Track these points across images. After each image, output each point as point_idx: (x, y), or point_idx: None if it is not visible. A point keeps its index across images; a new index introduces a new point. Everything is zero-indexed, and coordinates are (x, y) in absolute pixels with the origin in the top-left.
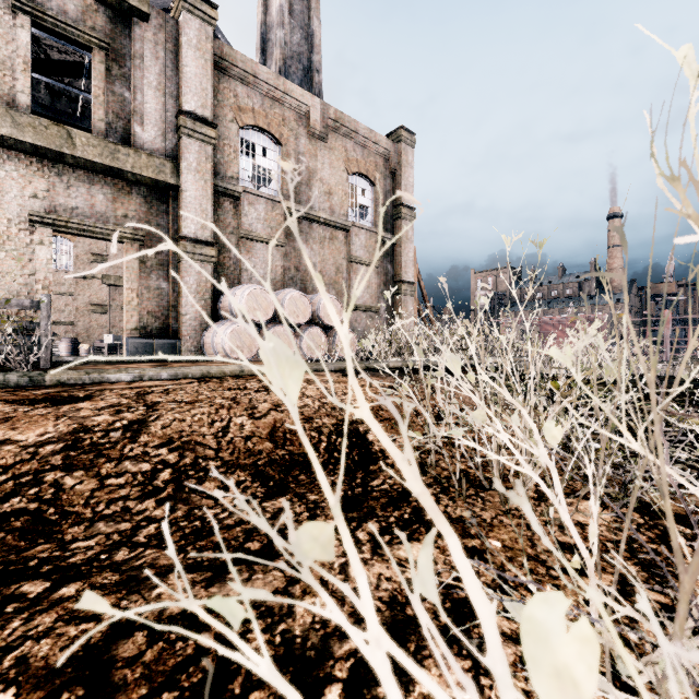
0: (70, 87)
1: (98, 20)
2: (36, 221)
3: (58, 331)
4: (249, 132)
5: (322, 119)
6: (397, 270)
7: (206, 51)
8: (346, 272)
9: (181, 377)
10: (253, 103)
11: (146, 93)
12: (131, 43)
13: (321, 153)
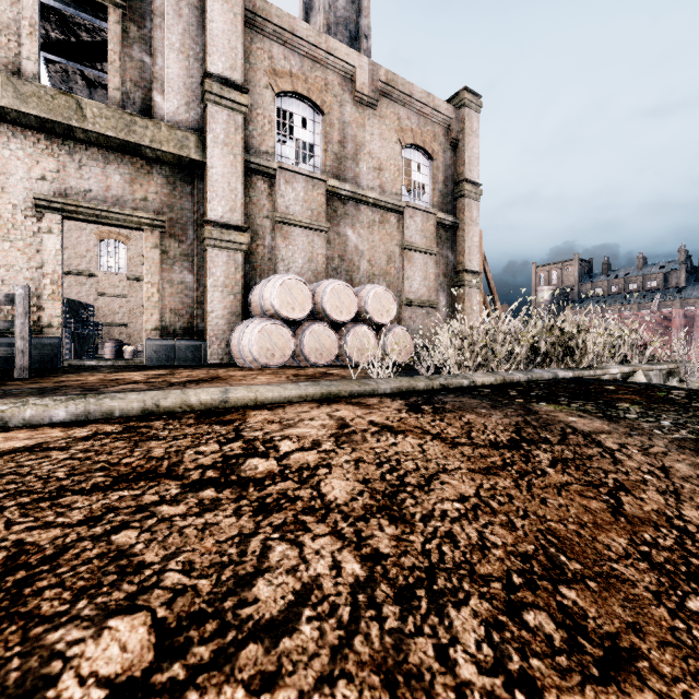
0: (104, 74)
1: None
2: (43, 206)
3: (113, 332)
4: (286, 100)
5: (371, 82)
6: (458, 258)
7: (236, 4)
8: (399, 261)
9: (98, 416)
10: (291, 65)
11: (168, 56)
12: None
13: (370, 122)
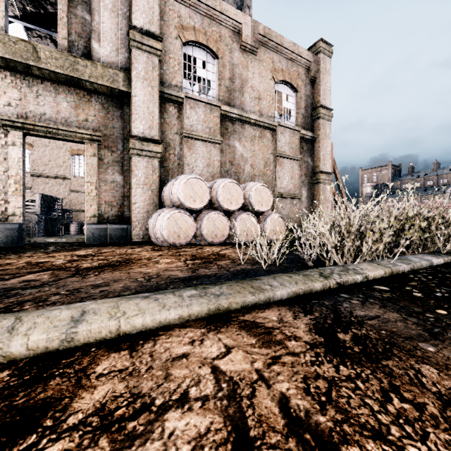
0: None
1: None
2: (8, 125)
3: (80, 216)
4: (191, 48)
5: (253, 35)
6: (316, 162)
7: None
8: (273, 165)
9: None
10: (194, 22)
11: (103, 14)
12: None
13: (252, 64)
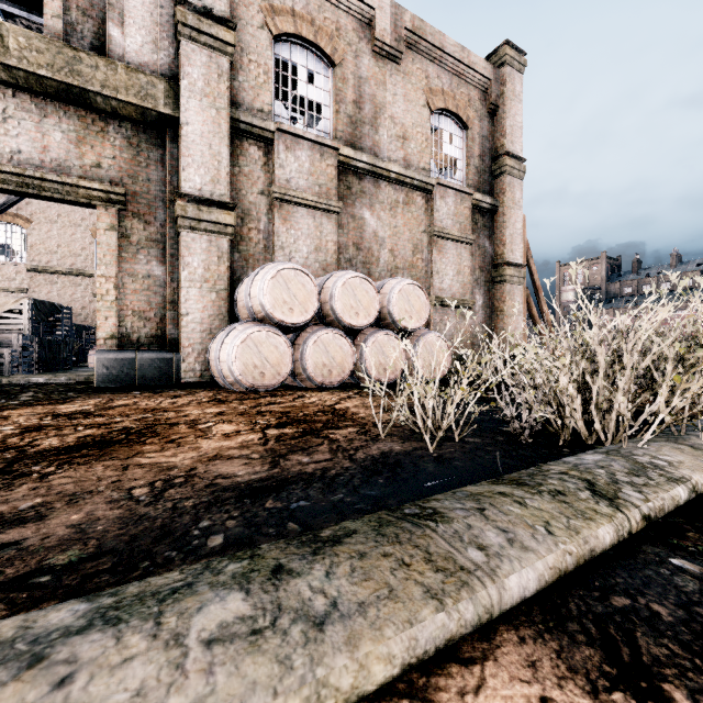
0: None
1: None
2: None
3: None
4: (287, 47)
5: (394, 28)
6: (498, 248)
7: None
8: (427, 251)
9: None
10: (293, 2)
11: None
12: None
13: (392, 79)
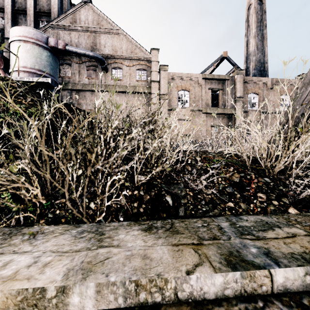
0: None
1: (220, 84)
2: (212, 126)
3: None
4: (249, 94)
5: (271, 83)
6: None
7: (241, 81)
8: None
9: None
10: (251, 87)
11: (228, 95)
12: (225, 86)
13: (270, 93)
